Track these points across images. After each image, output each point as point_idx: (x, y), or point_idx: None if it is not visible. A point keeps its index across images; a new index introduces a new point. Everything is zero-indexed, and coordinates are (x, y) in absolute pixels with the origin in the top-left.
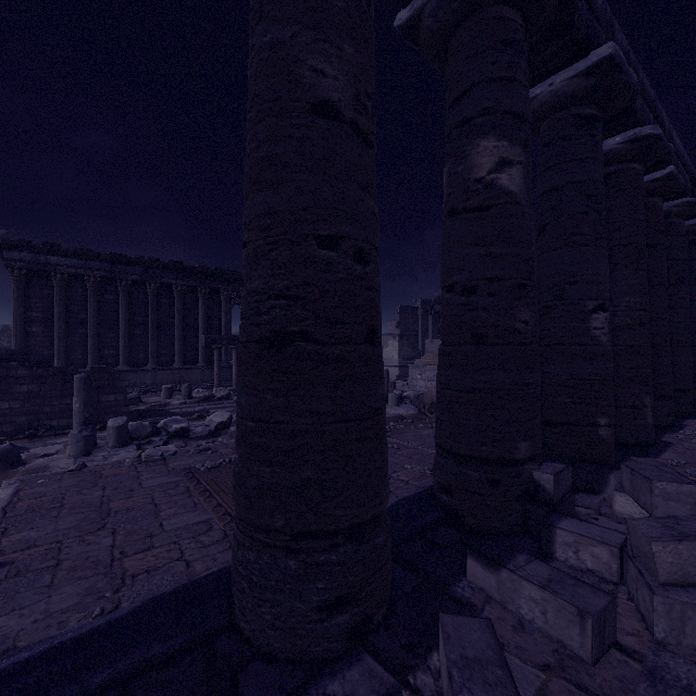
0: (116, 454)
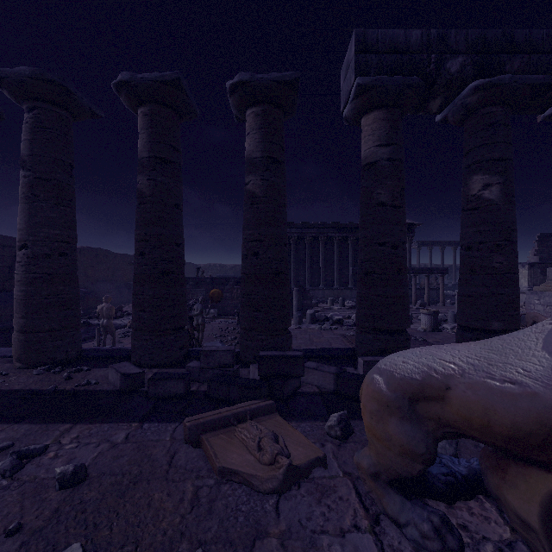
0: (311, 326)
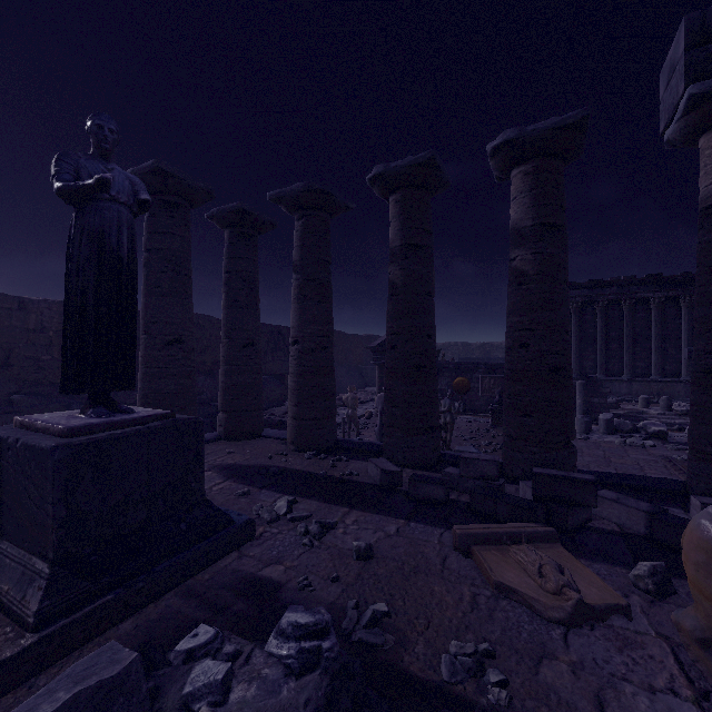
0: (606, 437)
